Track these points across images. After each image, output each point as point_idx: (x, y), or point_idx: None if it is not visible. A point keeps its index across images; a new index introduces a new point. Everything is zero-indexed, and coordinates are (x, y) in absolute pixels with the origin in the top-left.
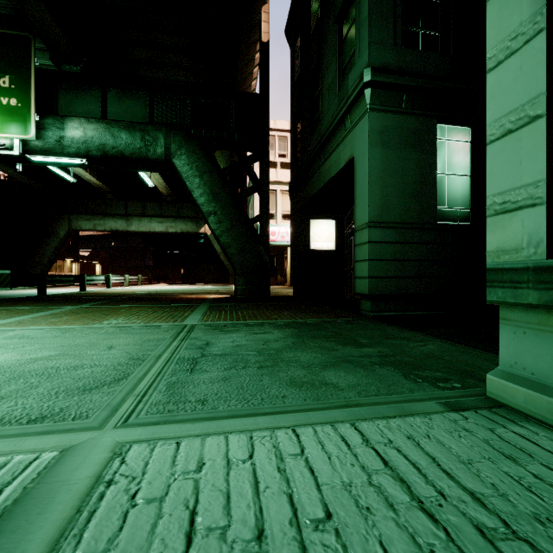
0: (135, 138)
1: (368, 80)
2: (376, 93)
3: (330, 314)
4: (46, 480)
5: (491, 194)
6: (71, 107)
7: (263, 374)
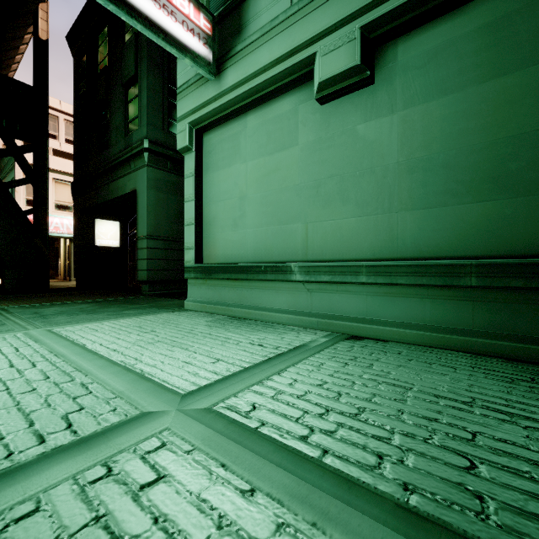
0: None
1: (146, 147)
2: (152, 157)
3: (119, 296)
4: (32, 335)
5: (185, 243)
6: None
7: (91, 315)
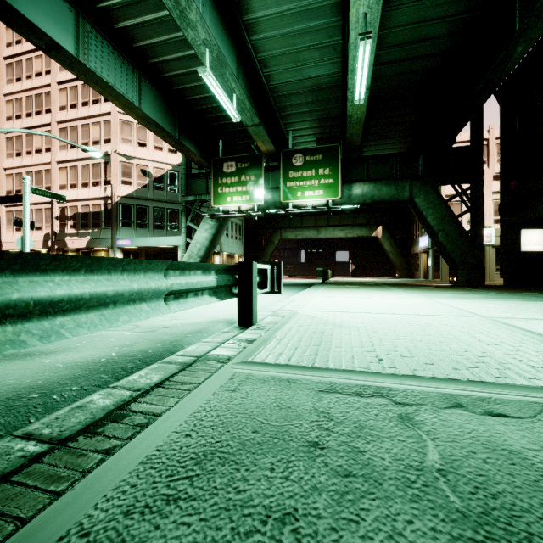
0: (390, 189)
1: None
2: None
3: None
4: None
5: None
6: (349, 176)
7: None
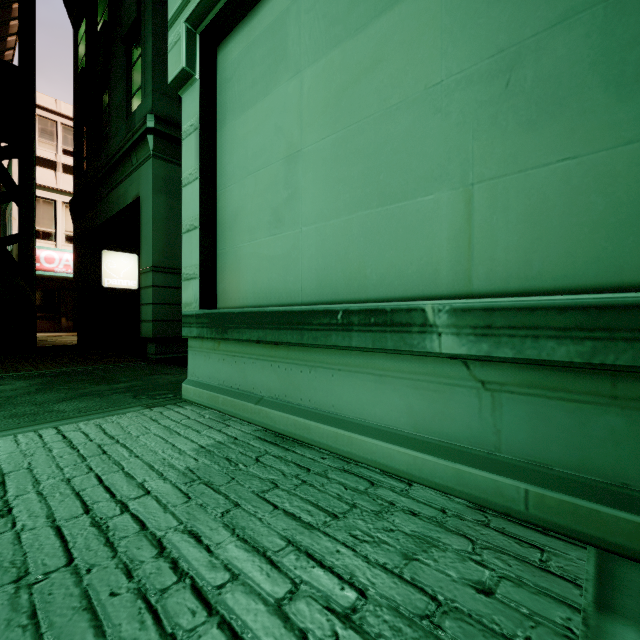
0: None
1: (151, 127)
2: (160, 142)
3: (111, 361)
4: None
5: (183, 267)
6: None
7: None
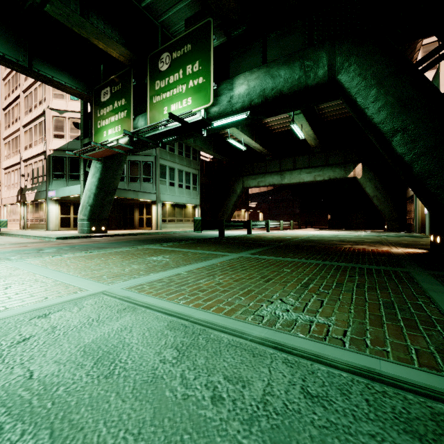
0: (293, 70)
1: None
2: None
3: None
4: None
5: None
6: (238, 70)
7: None
